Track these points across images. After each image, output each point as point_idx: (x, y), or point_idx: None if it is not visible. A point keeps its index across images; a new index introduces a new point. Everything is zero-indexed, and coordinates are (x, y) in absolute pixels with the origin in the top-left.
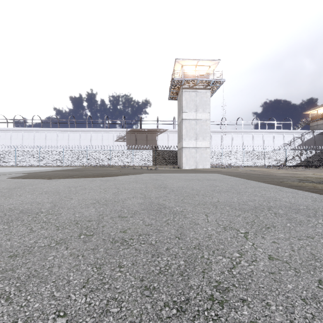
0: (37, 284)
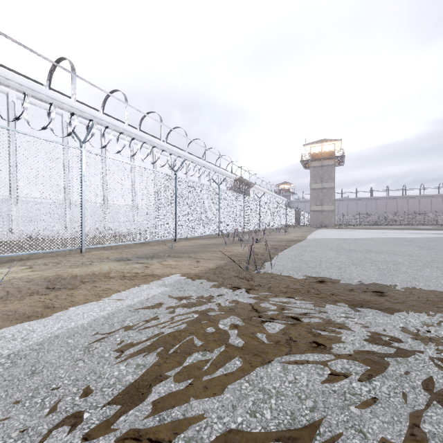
0: None
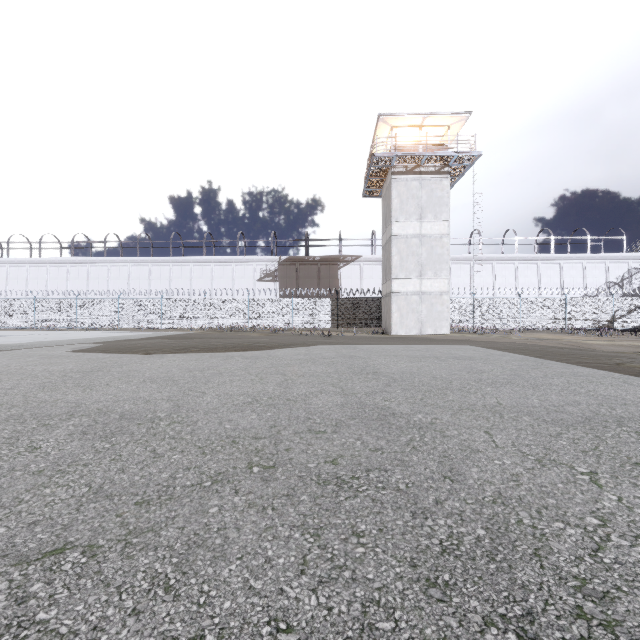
0: (210, 562)
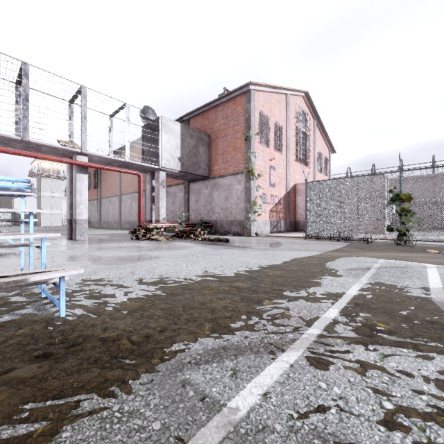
0: None
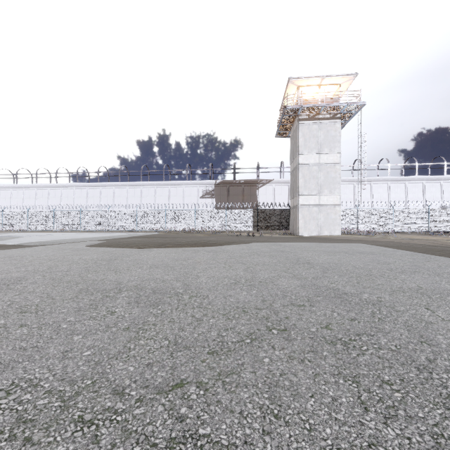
0: (292, 398)
